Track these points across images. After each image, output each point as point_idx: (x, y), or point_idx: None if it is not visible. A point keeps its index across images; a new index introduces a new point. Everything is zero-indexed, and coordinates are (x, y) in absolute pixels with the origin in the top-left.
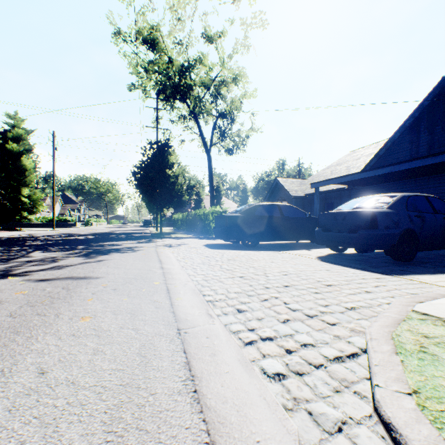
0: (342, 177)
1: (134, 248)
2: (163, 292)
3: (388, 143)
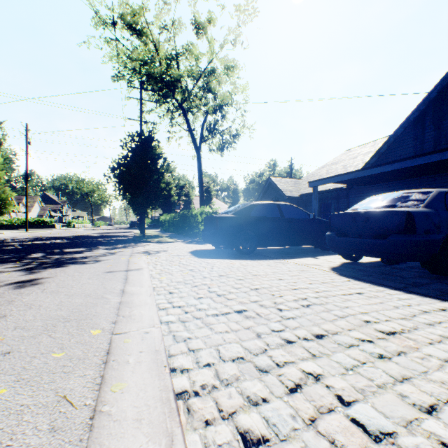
0: (344, 175)
1: (102, 257)
2: (96, 361)
3: (390, 139)
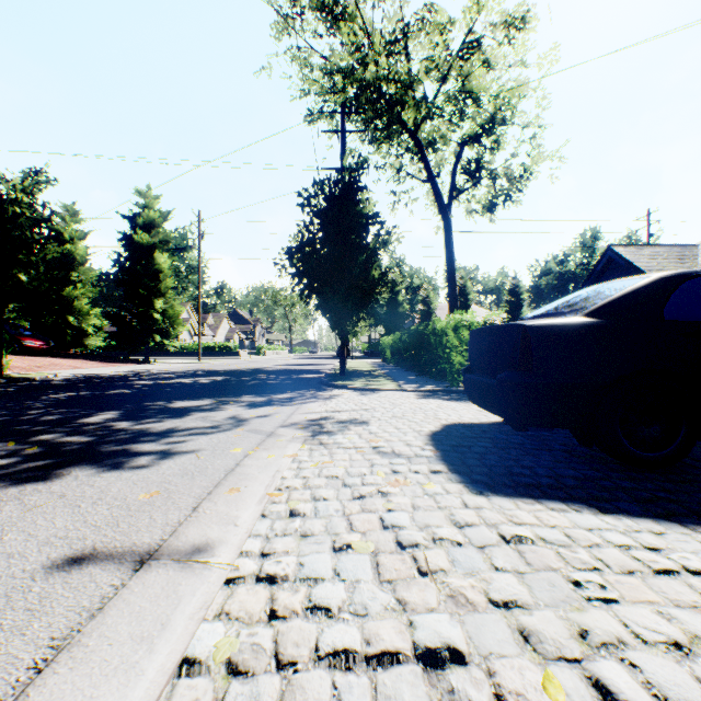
0: None
1: (199, 436)
2: None
3: None
